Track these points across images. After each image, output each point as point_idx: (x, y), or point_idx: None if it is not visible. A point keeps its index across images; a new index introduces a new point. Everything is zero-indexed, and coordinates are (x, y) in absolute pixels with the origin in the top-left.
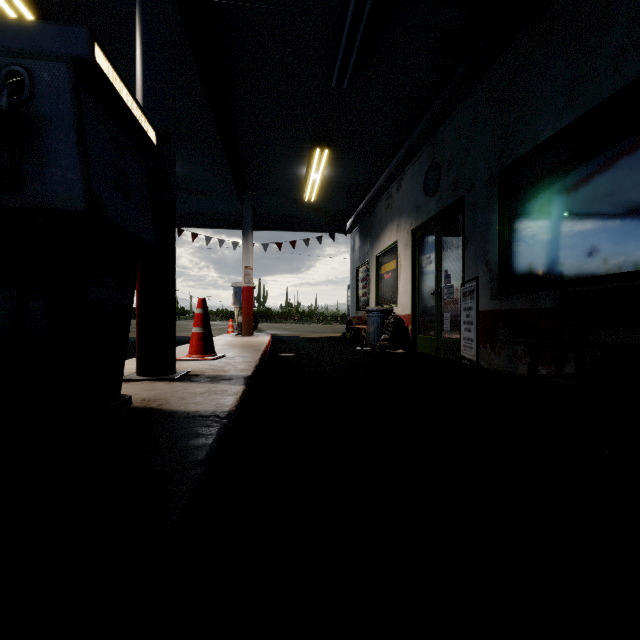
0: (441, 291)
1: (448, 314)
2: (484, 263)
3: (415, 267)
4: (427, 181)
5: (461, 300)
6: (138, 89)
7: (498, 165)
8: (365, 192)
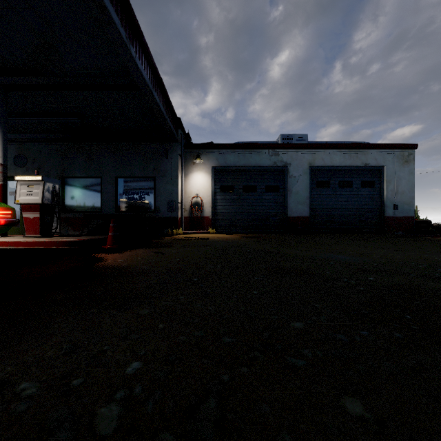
0: None
1: None
2: None
3: None
4: (16, 159)
5: None
6: (1, 152)
7: (61, 174)
8: None
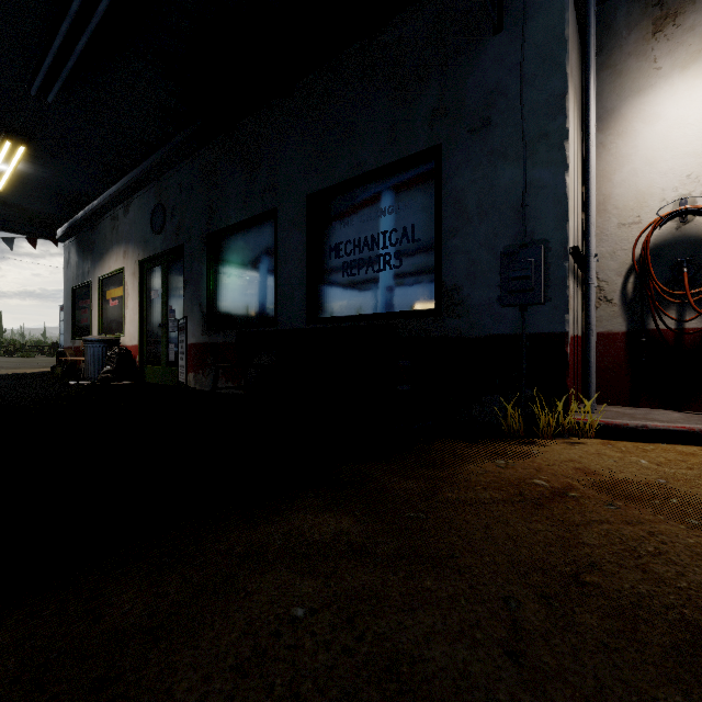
0: (167, 324)
1: (173, 345)
2: (198, 304)
3: (144, 298)
4: (154, 218)
5: (179, 334)
6: None
7: (207, 229)
8: (84, 202)
